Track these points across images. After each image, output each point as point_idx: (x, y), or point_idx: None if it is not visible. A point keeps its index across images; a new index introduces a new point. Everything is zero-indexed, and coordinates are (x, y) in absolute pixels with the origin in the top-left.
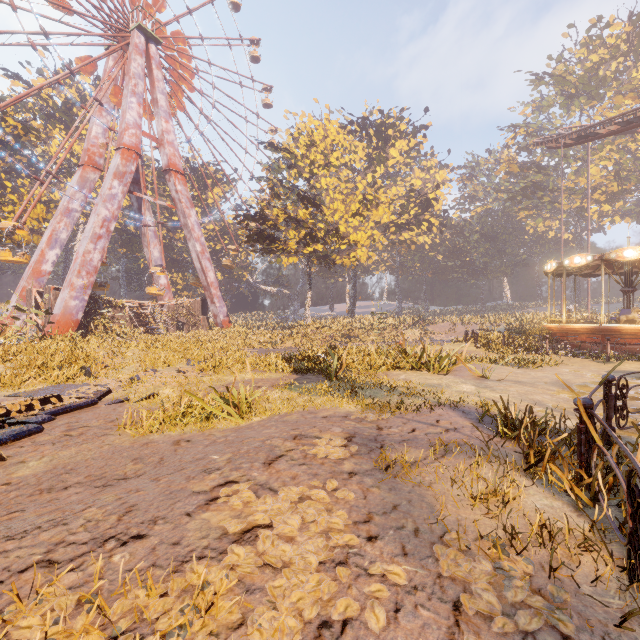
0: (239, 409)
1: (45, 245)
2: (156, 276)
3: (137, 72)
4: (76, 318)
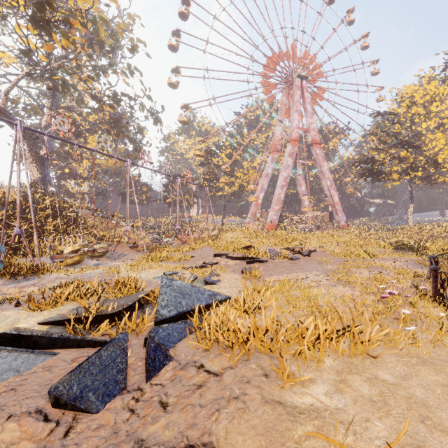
0: (370, 254)
1: (259, 191)
2: (303, 200)
3: (297, 99)
4: (275, 224)
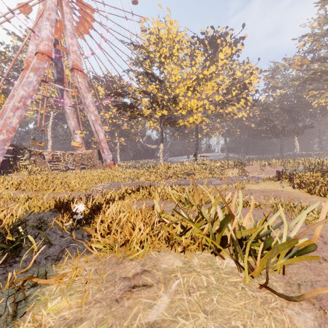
0: None
1: None
2: (74, 137)
3: (51, 6)
4: None
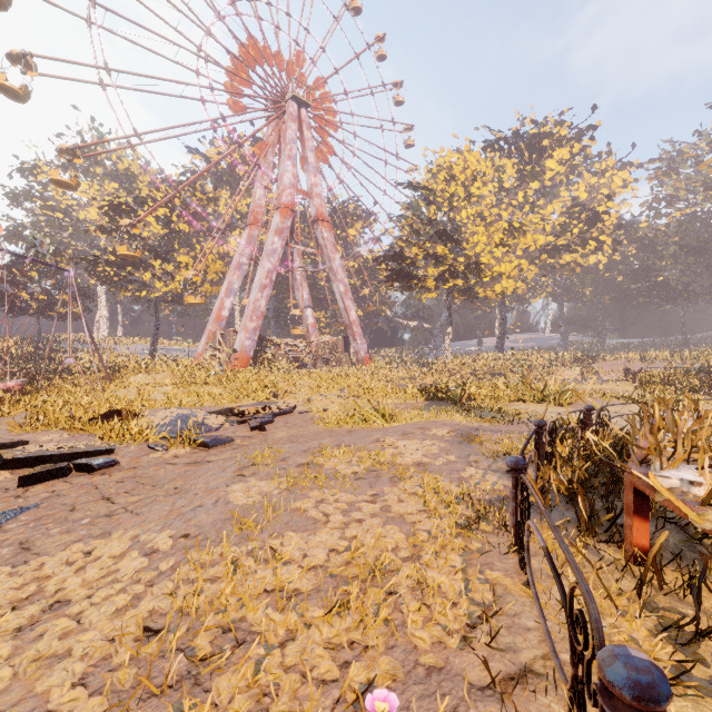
0: (385, 417)
1: (224, 295)
2: (304, 316)
3: (291, 138)
4: (249, 355)
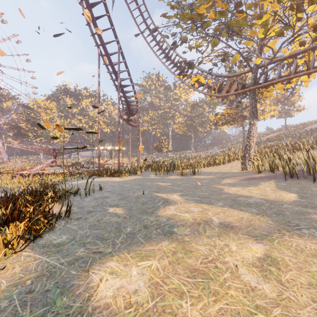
0: None
1: None
2: None
3: None
4: None
